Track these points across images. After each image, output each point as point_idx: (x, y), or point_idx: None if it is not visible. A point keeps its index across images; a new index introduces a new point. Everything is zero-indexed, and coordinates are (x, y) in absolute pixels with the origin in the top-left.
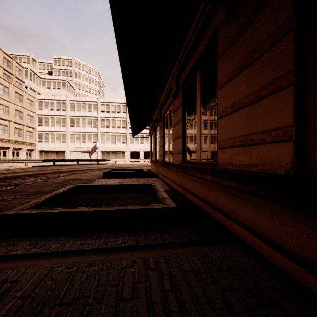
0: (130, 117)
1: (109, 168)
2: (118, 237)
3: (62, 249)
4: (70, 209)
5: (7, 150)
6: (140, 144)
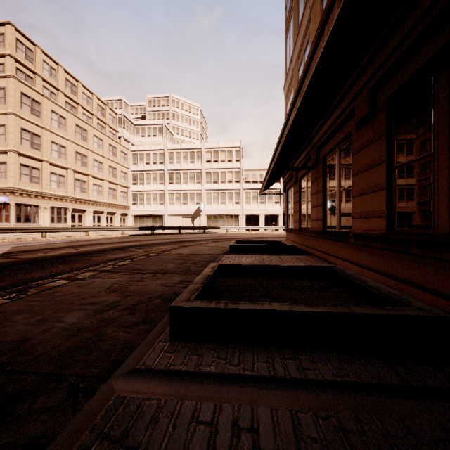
0: (272, 164)
1: (223, 238)
2: (352, 362)
3: (276, 373)
4: (261, 306)
5: (101, 215)
6: (260, 204)
